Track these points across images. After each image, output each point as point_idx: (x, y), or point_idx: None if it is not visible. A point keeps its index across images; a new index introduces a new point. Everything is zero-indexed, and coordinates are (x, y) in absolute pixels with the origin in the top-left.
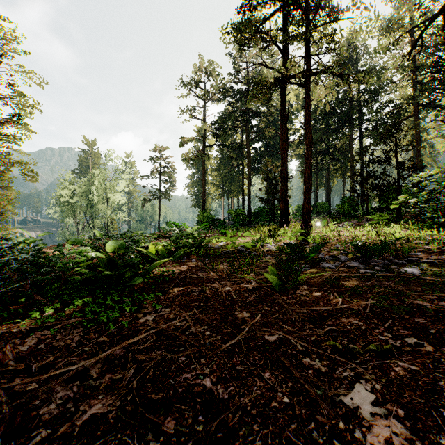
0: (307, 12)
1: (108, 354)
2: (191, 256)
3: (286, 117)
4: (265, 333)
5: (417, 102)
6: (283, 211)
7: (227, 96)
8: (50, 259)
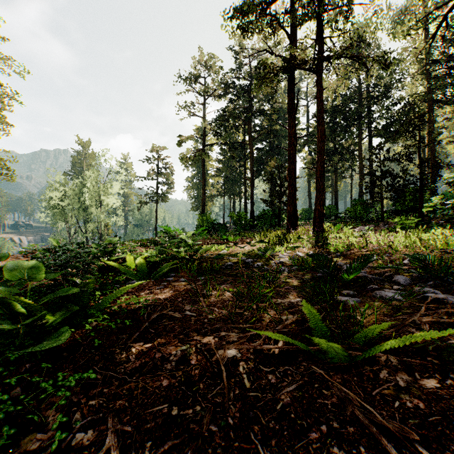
0: None
1: None
2: (181, 272)
3: (295, 108)
4: None
5: (431, 98)
6: (291, 214)
7: (229, 92)
8: None
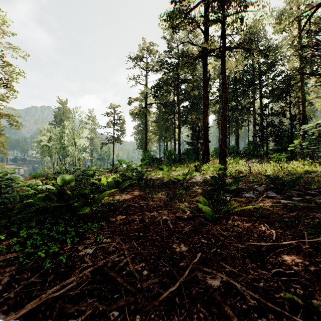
0: (223, 2)
1: (31, 305)
2: (135, 187)
3: (207, 81)
4: (207, 275)
5: (303, 72)
6: (205, 152)
7: (163, 68)
8: (0, 192)
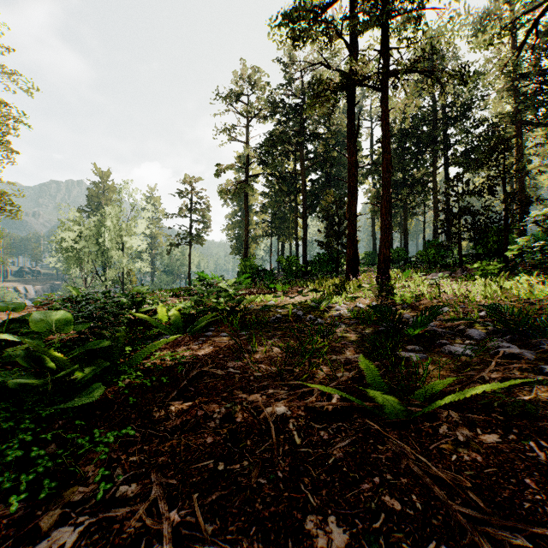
0: None
1: None
2: (222, 326)
3: (356, 132)
4: None
5: (520, 120)
6: (351, 259)
7: (277, 112)
8: None
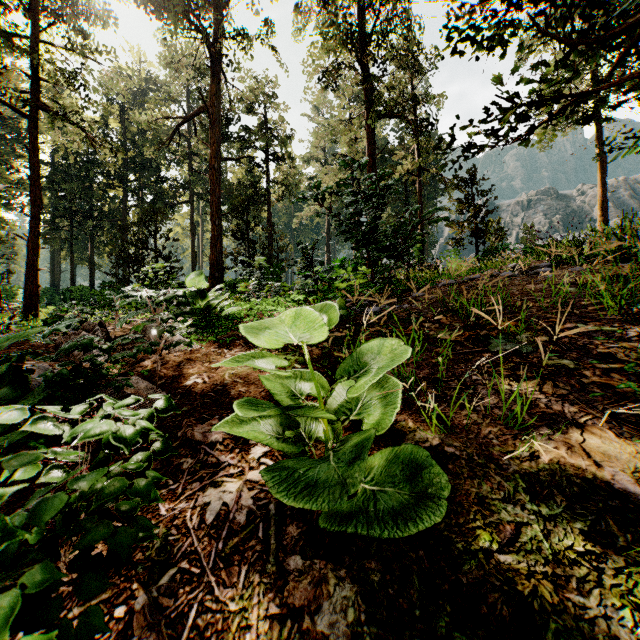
0: (35, 16)
1: None
2: None
3: None
4: None
5: (192, 190)
6: None
7: None
8: None
